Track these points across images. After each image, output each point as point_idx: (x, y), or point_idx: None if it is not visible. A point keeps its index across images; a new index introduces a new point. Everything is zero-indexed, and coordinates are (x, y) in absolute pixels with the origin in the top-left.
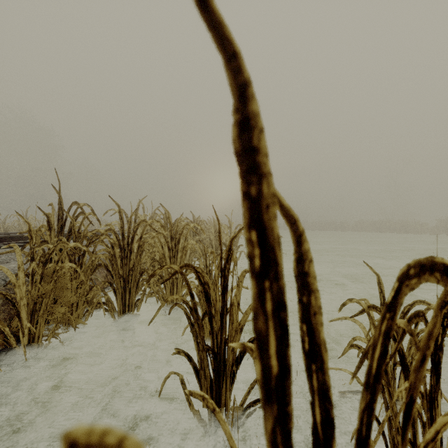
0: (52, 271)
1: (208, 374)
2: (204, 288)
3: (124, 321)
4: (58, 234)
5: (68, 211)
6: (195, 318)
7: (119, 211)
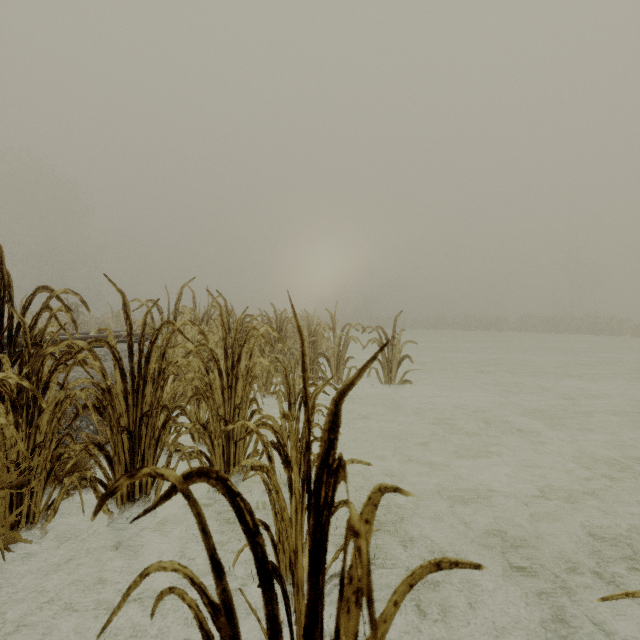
0: None
1: None
2: (253, 545)
3: (130, 514)
4: None
5: (28, 303)
6: (228, 636)
7: (123, 304)
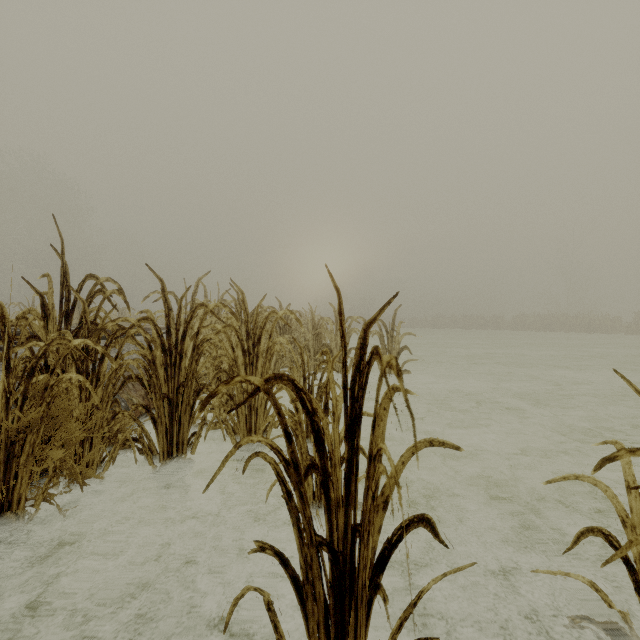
0: (43, 387)
1: (321, 593)
2: (312, 422)
3: (170, 470)
4: (60, 325)
5: (80, 288)
6: (295, 482)
7: (162, 290)
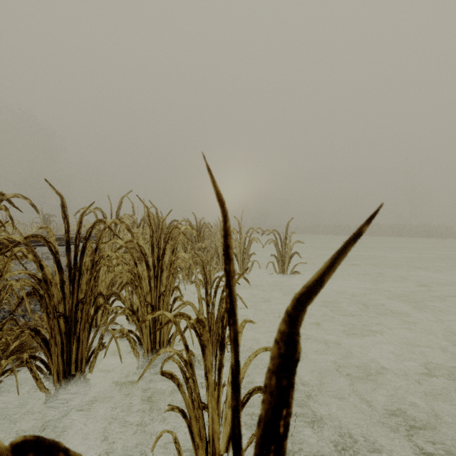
0: None
1: None
2: None
3: (66, 389)
4: None
5: None
6: None
7: (61, 205)
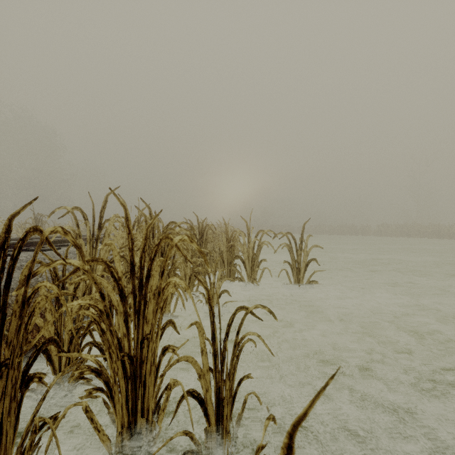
0: None
1: None
2: None
3: None
4: None
5: None
6: None
7: None
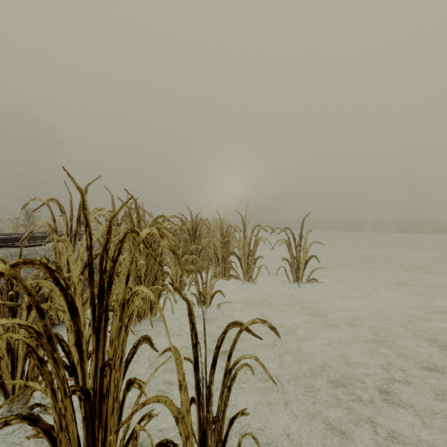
0: None
1: None
2: None
3: None
4: None
5: None
6: None
7: None
